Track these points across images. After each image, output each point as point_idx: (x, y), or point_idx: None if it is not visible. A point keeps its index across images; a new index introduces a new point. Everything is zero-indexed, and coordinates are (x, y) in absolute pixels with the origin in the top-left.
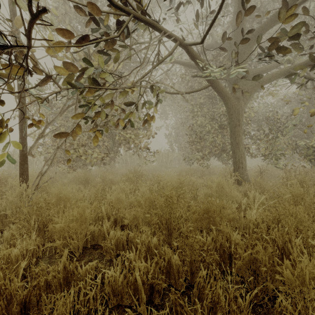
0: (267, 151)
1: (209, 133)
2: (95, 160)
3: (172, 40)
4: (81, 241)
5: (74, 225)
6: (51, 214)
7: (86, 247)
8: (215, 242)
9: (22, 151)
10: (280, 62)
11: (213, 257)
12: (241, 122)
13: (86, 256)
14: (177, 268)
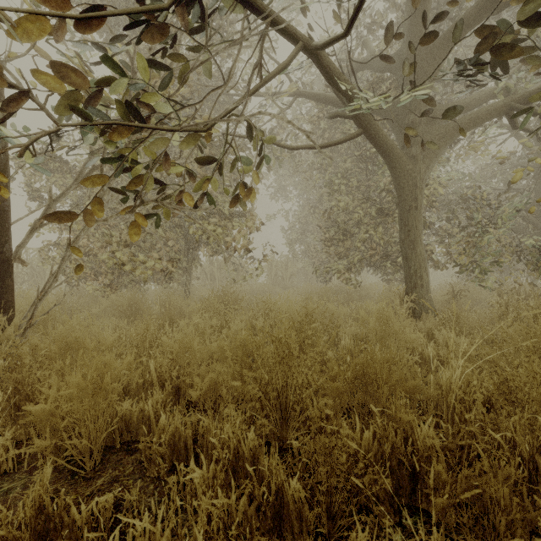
0: (467, 256)
1: (360, 225)
2: (151, 273)
3: (291, 35)
4: (97, 437)
5: (75, 406)
6: (42, 378)
7: (113, 448)
8: (381, 443)
9: (2, 253)
10: (492, 91)
11: (378, 479)
12: (420, 202)
13: (108, 468)
14: (297, 509)
